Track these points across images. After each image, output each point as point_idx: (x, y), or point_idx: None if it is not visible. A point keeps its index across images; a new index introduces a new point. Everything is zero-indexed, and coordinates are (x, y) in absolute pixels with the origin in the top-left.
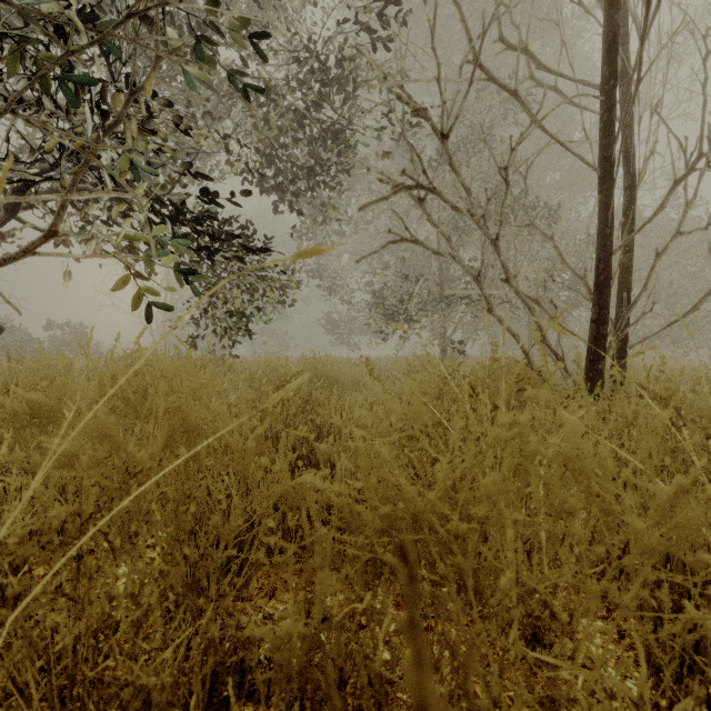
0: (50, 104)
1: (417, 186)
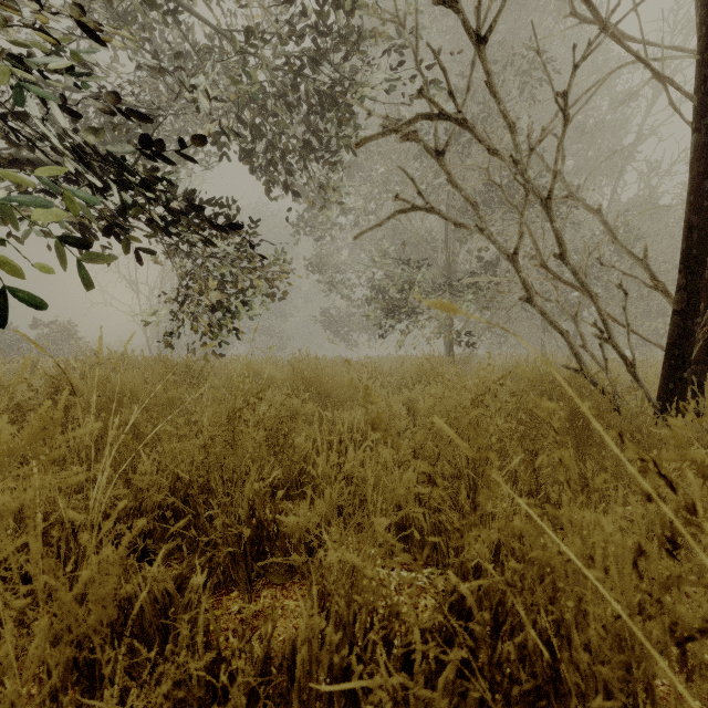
0: None
1: (440, 114)
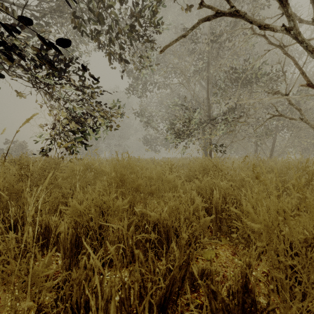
0: None
1: None
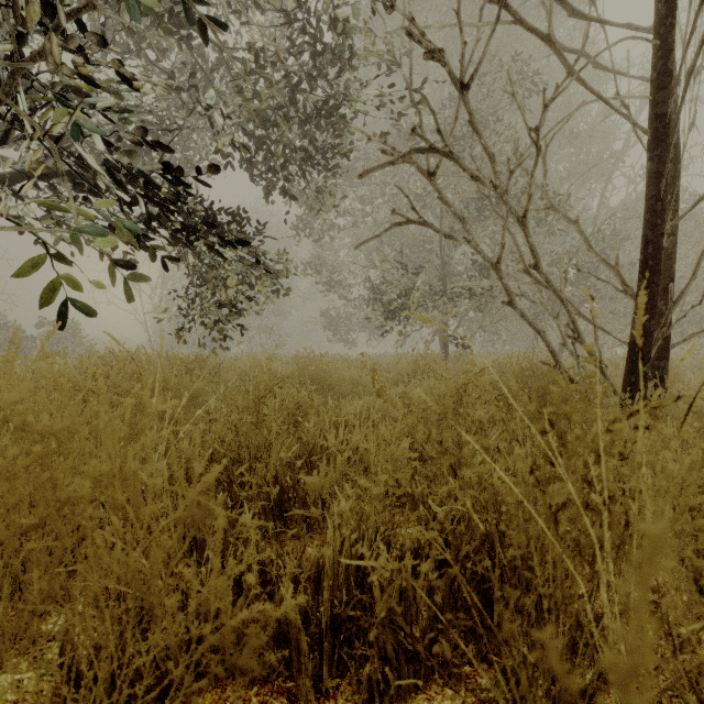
0: None
1: (430, 148)
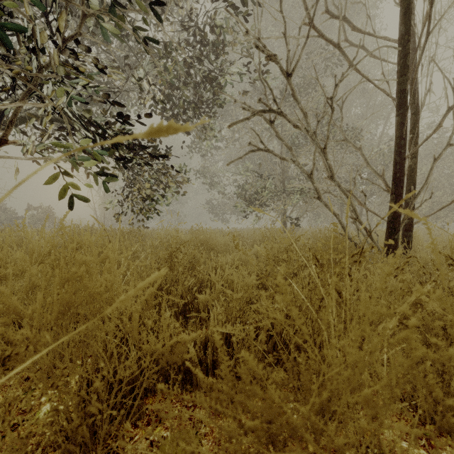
0: (5, 49)
1: (269, 110)
